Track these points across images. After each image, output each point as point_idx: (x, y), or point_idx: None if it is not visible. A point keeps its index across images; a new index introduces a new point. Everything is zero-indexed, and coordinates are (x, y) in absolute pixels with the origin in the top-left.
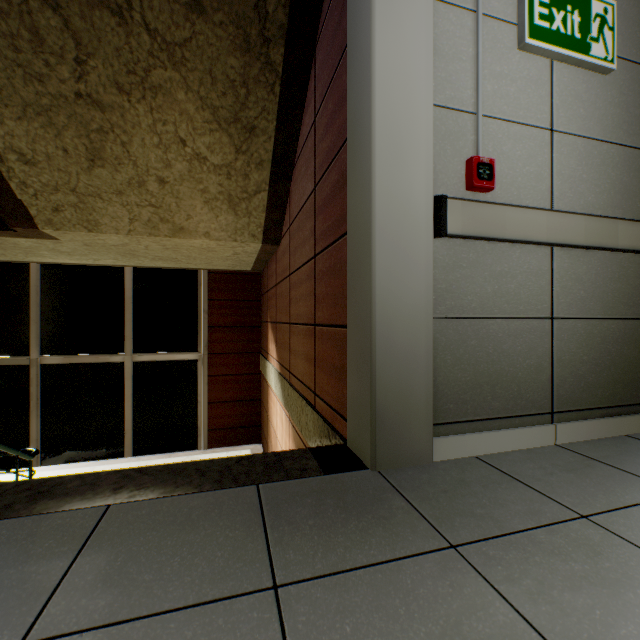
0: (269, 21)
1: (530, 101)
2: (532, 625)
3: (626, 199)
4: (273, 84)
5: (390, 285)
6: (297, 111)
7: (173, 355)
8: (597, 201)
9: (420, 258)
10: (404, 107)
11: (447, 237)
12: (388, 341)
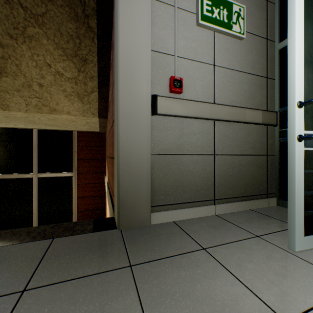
0: (87, 6)
1: (203, 51)
2: (141, 303)
3: (252, 99)
4: (93, 38)
5: (127, 138)
6: (107, 52)
7: (59, 174)
8: (237, 99)
9: (144, 125)
10: (135, 51)
11: (158, 115)
12: (126, 165)
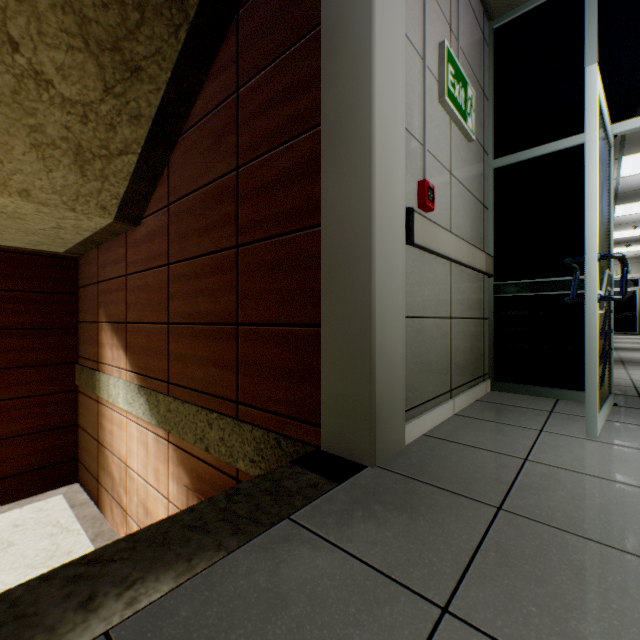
0: None
1: (443, 146)
2: (595, 540)
3: (475, 234)
4: (179, 26)
5: (384, 285)
6: (201, 71)
7: None
8: (466, 233)
9: (399, 262)
10: (391, 118)
11: (413, 246)
12: (383, 339)
